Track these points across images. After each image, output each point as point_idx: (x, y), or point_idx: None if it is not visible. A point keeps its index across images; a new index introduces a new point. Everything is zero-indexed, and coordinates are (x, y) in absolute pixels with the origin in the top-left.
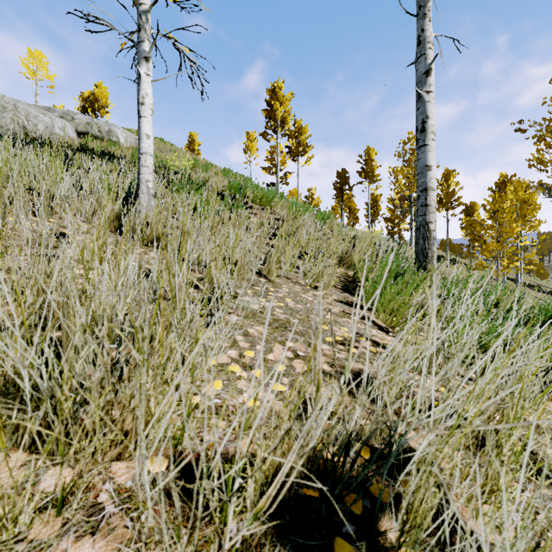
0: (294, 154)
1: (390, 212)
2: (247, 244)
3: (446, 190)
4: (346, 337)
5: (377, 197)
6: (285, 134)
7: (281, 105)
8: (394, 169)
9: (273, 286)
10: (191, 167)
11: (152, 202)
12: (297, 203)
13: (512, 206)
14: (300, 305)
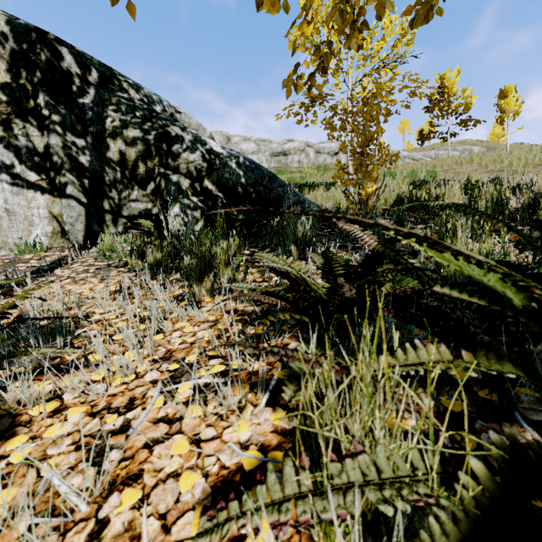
0: None
1: None
2: None
3: None
4: None
5: None
6: None
7: None
8: None
9: None
10: None
11: None
12: None
13: None
14: None
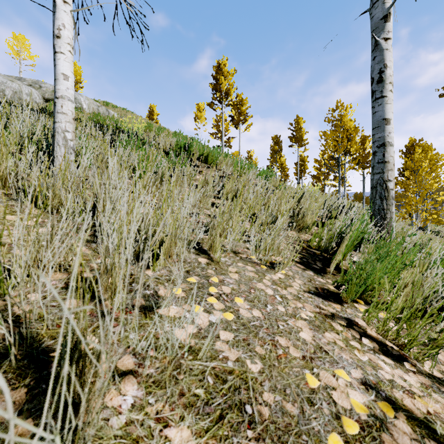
0: (236, 122)
1: (316, 170)
2: (182, 211)
3: (362, 152)
4: (358, 412)
5: (304, 158)
6: (229, 104)
7: (225, 79)
8: (324, 133)
9: (217, 271)
10: (145, 130)
11: (71, 156)
12: (242, 162)
13: (430, 165)
14: (258, 311)
